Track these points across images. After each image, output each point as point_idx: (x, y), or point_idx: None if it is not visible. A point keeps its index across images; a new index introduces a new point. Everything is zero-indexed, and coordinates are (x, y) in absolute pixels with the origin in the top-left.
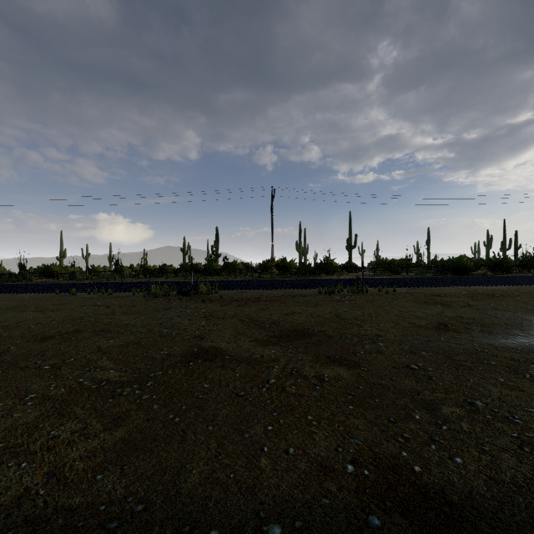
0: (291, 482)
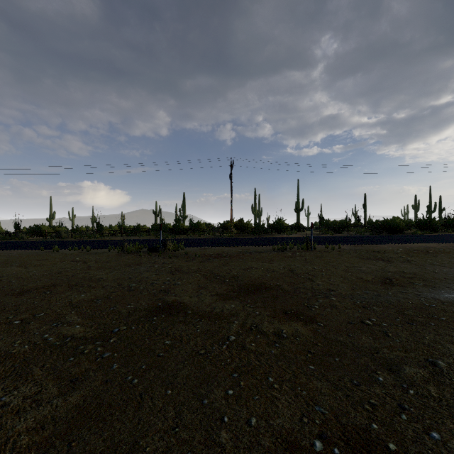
0: None
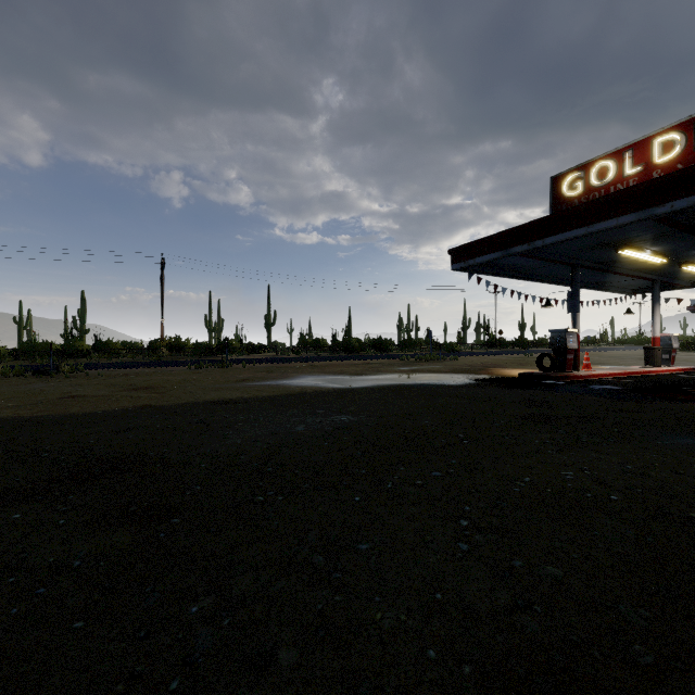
0: (109, 409)
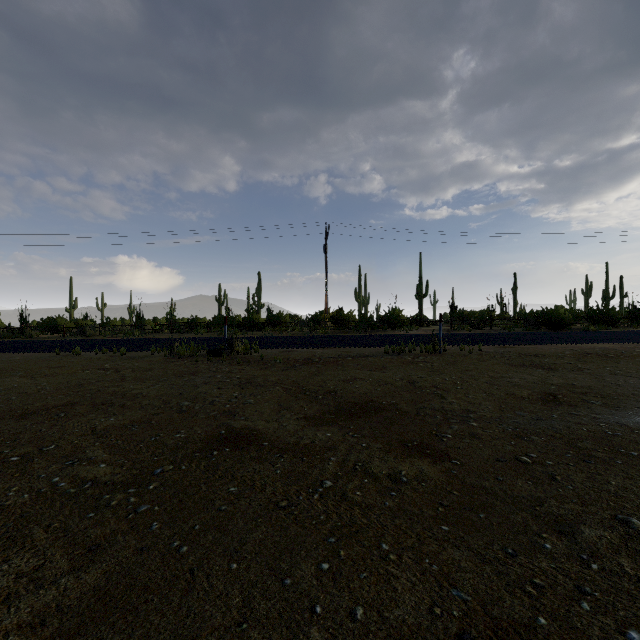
0: None
